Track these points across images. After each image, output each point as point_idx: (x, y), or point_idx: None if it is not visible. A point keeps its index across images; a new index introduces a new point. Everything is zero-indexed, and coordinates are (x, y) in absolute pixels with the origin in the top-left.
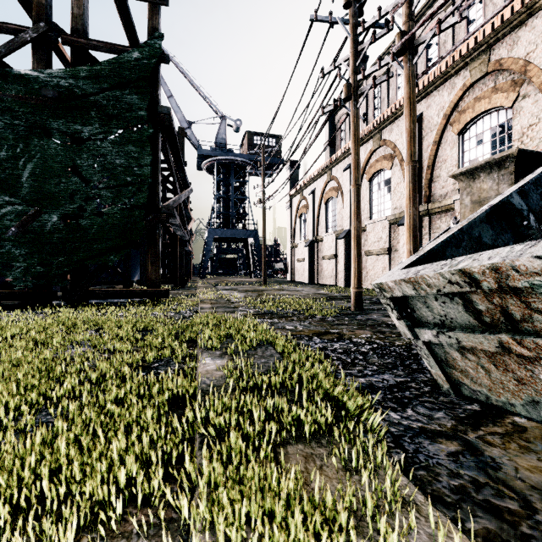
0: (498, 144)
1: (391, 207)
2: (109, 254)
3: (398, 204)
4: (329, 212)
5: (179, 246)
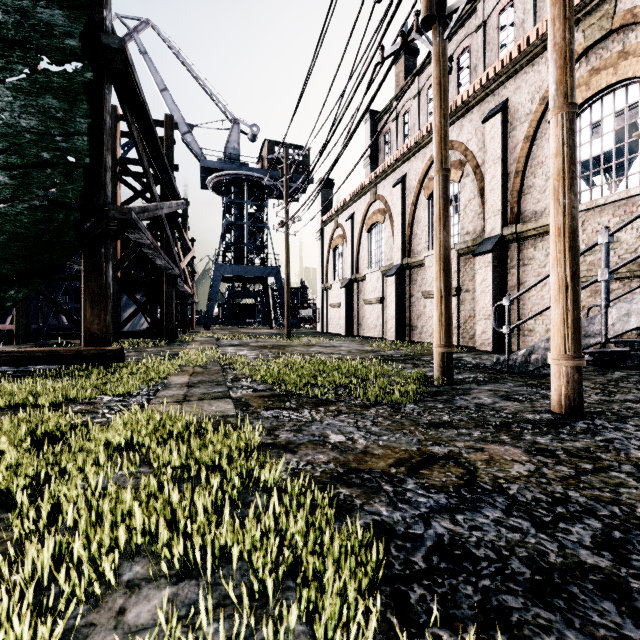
0: (626, 134)
1: (460, 233)
2: (6, 287)
3: (470, 228)
4: (372, 243)
5: (165, 284)
